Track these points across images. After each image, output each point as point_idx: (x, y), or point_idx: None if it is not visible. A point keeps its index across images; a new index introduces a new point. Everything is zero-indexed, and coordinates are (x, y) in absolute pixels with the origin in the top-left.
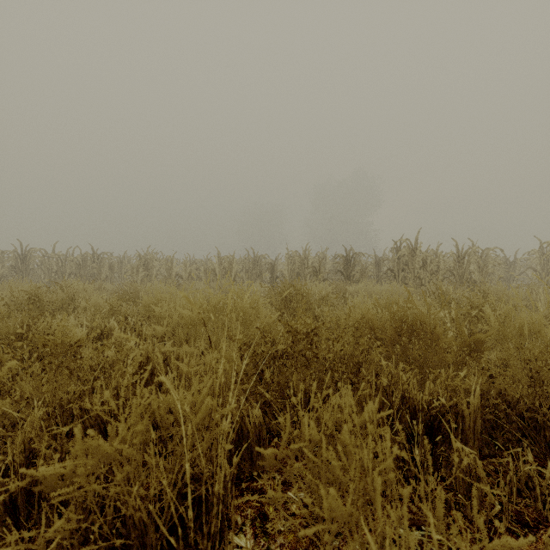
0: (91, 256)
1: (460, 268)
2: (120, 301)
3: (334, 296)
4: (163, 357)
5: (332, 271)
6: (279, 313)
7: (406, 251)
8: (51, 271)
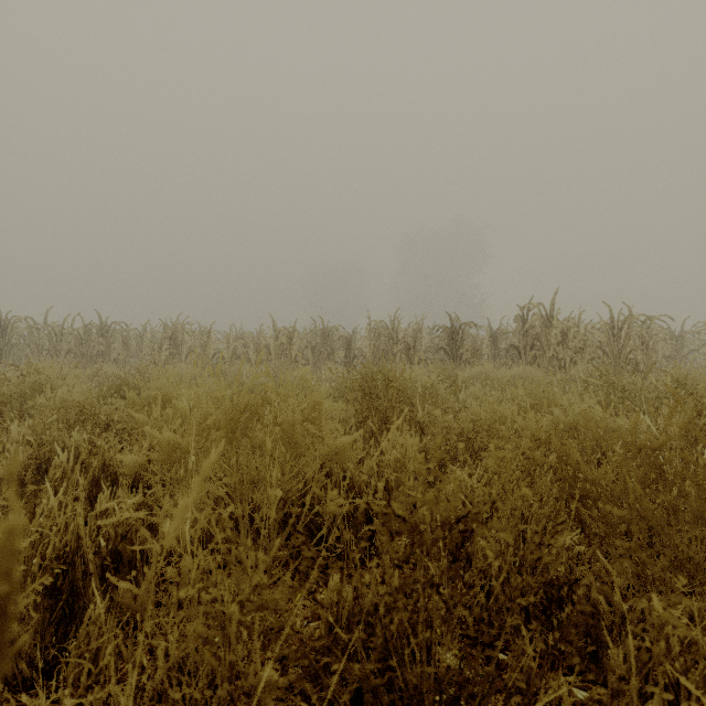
0: (97, 327)
1: (615, 344)
2: (99, 398)
3: (442, 387)
4: (121, 527)
5: (430, 349)
6: (361, 431)
7: (539, 320)
8: (41, 349)
